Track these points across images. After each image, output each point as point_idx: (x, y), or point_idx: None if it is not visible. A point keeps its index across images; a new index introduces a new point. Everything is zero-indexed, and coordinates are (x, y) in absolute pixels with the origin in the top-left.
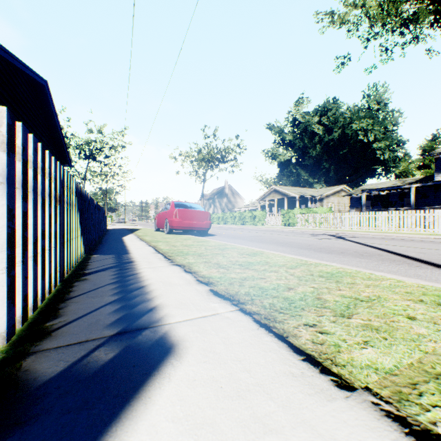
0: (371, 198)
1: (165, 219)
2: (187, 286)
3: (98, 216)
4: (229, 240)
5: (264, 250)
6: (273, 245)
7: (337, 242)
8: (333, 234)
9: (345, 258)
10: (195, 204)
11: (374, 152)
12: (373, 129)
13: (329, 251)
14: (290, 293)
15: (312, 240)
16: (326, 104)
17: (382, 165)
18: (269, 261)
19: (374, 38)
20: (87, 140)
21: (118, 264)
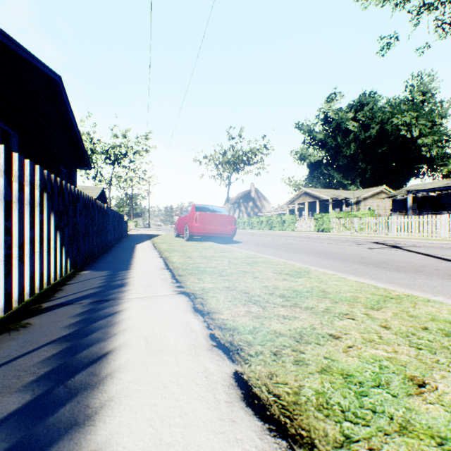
0: (417, 200)
1: (185, 224)
2: (189, 357)
3: (108, 220)
4: (257, 248)
5: (309, 266)
6: (315, 257)
7: (398, 254)
8: (382, 242)
9: (431, 280)
10: (218, 207)
11: (419, 149)
12: (418, 124)
13: (397, 267)
14: (432, 406)
15: (361, 250)
16: (362, 98)
17: (427, 164)
18: (326, 289)
19: (429, 11)
20: (112, 146)
21: (101, 289)
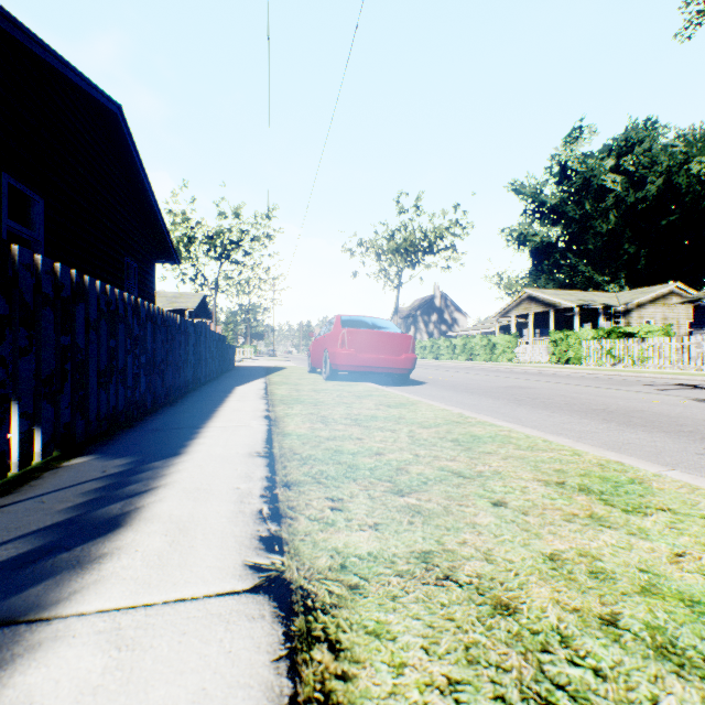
0: None
1: (324, 350)
2: None
3: (184, 343)
4: (458, 397)
5: (624, 458)
6: (595, 421)
7: None
8: None
9: None
10: (382, 319)
11: None
12: None
13: None
14: None
15: (687, 405)
16: (631, 132)
17: None
18: None
19: None
20: (218, 230)
21: (41, 543)
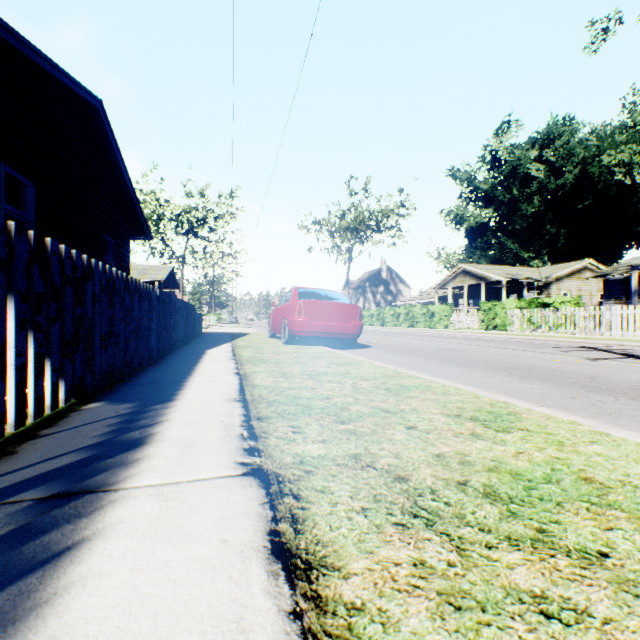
0: None
1: (283, 318)
2: None
3: (162, 312)
4: (397, 358)
5: (510, 400)
6: (503, 375)
7: None
8: (603, 347)
9: None
10: (333, 292)
11: None
12: None
13: None
14: None
15: (580, 363)
16: (552, 127)
17: None
18: (590, 471)
19: None
20: (185, 208)
21: (91, 453)
